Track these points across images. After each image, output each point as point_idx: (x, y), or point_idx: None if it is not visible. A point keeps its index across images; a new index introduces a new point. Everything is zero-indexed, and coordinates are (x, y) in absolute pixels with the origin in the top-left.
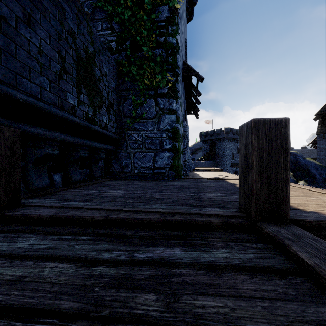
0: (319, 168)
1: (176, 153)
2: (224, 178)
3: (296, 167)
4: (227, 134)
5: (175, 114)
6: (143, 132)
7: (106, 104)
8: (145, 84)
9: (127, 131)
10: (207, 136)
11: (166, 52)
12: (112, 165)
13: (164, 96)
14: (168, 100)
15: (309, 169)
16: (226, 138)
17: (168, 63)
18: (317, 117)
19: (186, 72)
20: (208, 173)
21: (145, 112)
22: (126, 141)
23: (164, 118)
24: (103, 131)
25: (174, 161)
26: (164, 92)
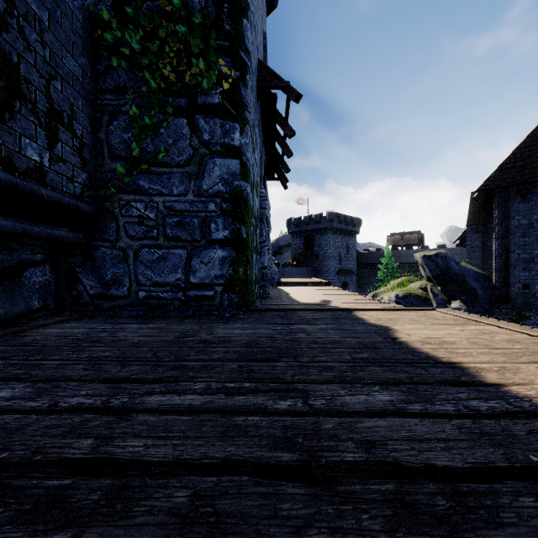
0: (480, 279)
1: (241, 250)
2: (341, 302)
3: (446, 277)
4: (331, 223)
5: (240, 159)
6: (159, 198)
7: (40, 107)
8: (164, 80)
9: (116, 194)
10: (299, 225)
11: (216, 5)
12: (79, 279)
13: (211, 111)
14: (223, 122)
15: (467, 281)
16: (330, 229)
17: (221, 33)
18: (479, 195)
19: (265, 81)
20: (307, 290)
21: (166, 148)
22: (115, 220)
23: (211, 165)
24: (16, 181)
25: (236, 269)
26: (211, 104)
